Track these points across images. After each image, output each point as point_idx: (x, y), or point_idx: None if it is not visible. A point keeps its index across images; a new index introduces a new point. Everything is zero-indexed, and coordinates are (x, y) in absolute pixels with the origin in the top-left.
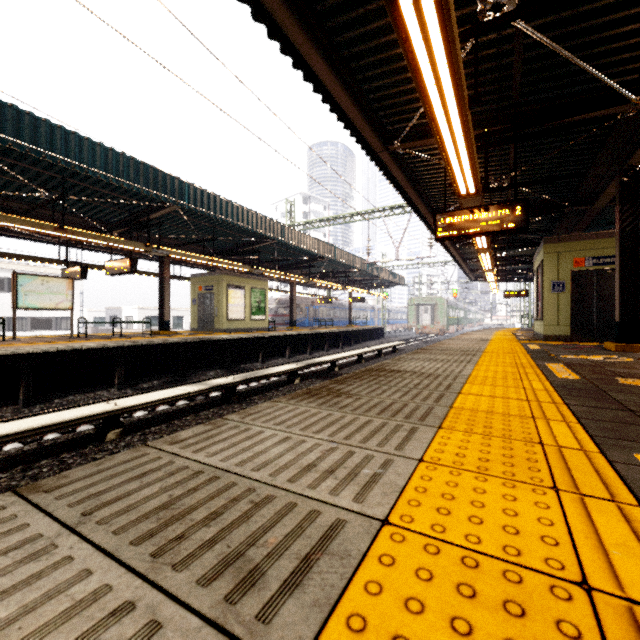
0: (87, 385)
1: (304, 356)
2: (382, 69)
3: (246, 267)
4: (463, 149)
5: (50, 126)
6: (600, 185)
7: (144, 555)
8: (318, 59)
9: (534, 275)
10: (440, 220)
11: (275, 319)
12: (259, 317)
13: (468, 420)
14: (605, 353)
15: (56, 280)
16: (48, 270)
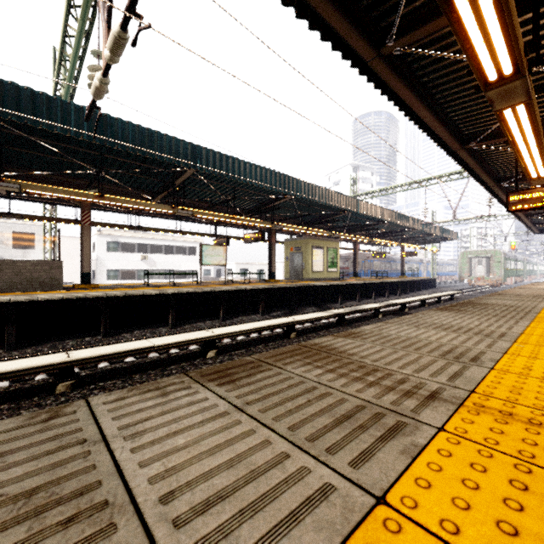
0: (244, 311)
1: (370, 300)
2: (467, 104)
3: (328, 233)
4: (537, 156)
5: (239, 161)
6: None
7: (449, 332)
8: (426, 112)
9: None
10: (512, 197)
11: None
12: (332, 270)
13: None
14: None
15: (218, 247)
16: (184, 239)
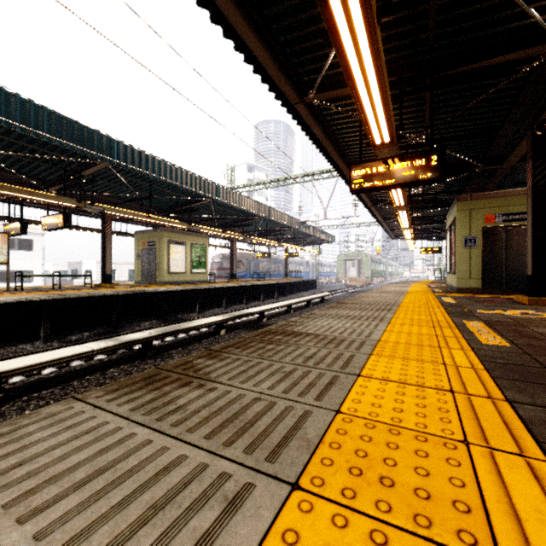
0: (11, 338)
1: (240, 306)
2: (289, 2)
3: (184, 224)
4: (374, 82)
5: None
6: (510, 144)
7: None
8: None
9: (447, 232)
10: (355, 171)
11: (219, 272)
12: (200, 270)
13: (355, 454)
14: (520, 307)
15: None
16: None
